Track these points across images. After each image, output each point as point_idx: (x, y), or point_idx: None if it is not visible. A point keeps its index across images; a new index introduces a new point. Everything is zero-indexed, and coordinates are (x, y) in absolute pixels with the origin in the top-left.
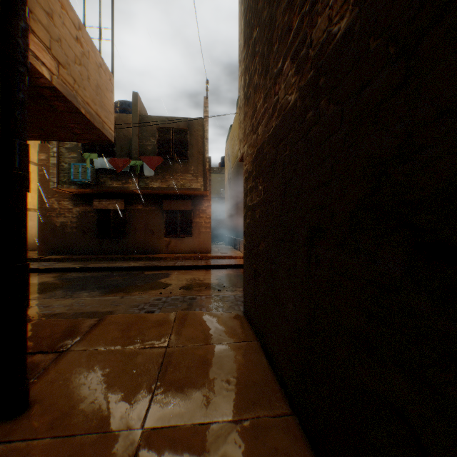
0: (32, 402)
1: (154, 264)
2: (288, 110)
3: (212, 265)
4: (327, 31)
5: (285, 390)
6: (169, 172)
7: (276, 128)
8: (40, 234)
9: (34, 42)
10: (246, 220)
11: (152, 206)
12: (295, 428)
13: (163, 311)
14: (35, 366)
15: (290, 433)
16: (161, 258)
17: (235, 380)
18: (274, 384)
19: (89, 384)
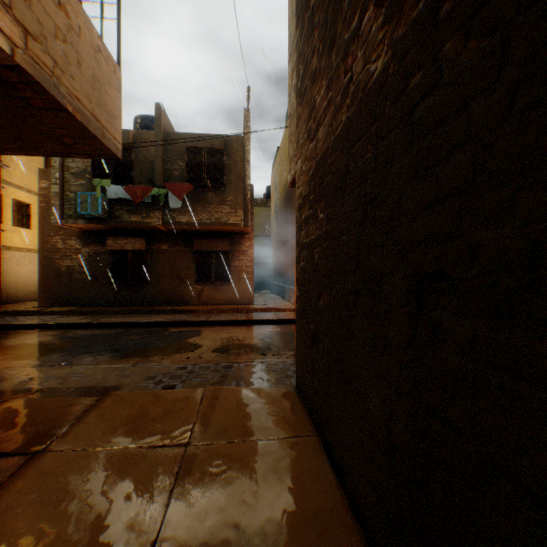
0: None
1: (182, 319)
2: (370, 87)
3: (254, 320)
4: None
5: (366, 528)
6: (201, 203)
7: (348, 123)
8: (41, 281)
9: None
10: (300, 262)
11: (180, 245)
12: None
13: (187, 386)
14: None
15: None
16: (191, 310)
17: (287, 506)
18: (346, 515)
19: (62, 514)
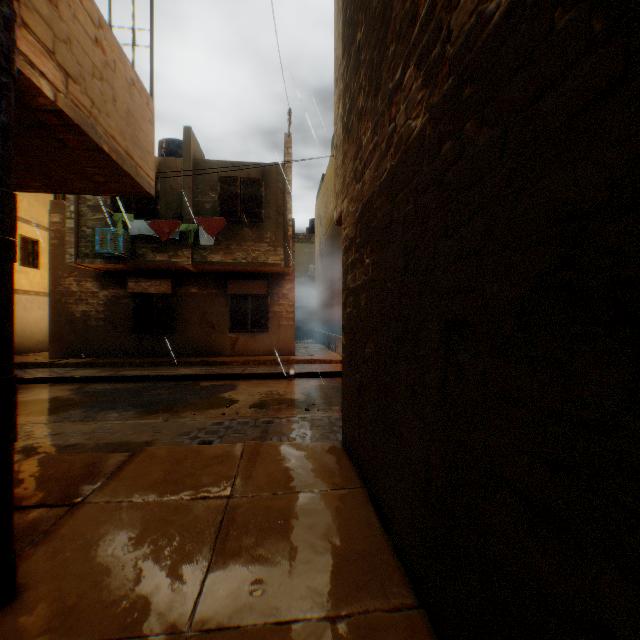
0: (22, 587)
1: (214, 371)
2: (411, 142)
3: (297, 373)
4: (477, 11)
5: (407, 567)
6: (236, 240)
7: (392, 172)
8: (52, 328)
9: (28, 41)
10: (346, 309)
11: (211, 288)
12: (424, 631)
13: (225, 441)
14: (31, 528)
15: (416, 639)
16: (225, 362)
17: (331, 550)
18: (390, 557)
19: (110, 557)
